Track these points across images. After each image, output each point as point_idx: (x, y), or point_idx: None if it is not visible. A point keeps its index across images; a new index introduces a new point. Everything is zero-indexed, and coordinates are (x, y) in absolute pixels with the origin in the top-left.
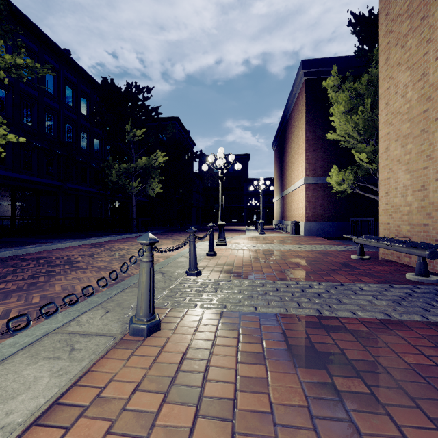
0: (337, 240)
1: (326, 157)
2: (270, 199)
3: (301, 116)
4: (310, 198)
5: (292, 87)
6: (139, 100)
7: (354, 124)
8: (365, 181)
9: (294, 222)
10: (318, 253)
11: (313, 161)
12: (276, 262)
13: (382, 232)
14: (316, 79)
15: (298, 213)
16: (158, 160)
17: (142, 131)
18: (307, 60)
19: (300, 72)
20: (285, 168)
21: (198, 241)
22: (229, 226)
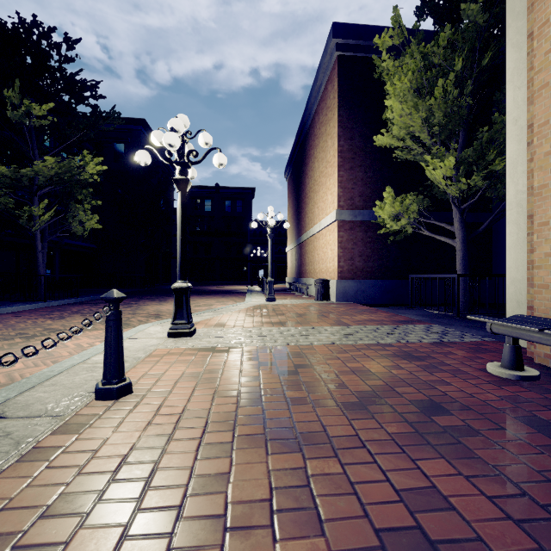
0: (385, 308)
1: (368, 179)
2: (281, 249)
3: (331, 115)
4: (345, 242)
5: (316, 75)
6: (46, 52)
7: (427, 114)
8: (431, 216)
9: (321, 281)
10: (400, 355)
11: (350, 185)
12: (320, 425)
13: (548, 306)
14: (354, 57)
15: (325, 267)
16: (87, 169)
17: (45, 108)
18: (341, 24)
19: (331, 42)
20: (303, 201)
21: (151, 318)
22: (225, 286)
